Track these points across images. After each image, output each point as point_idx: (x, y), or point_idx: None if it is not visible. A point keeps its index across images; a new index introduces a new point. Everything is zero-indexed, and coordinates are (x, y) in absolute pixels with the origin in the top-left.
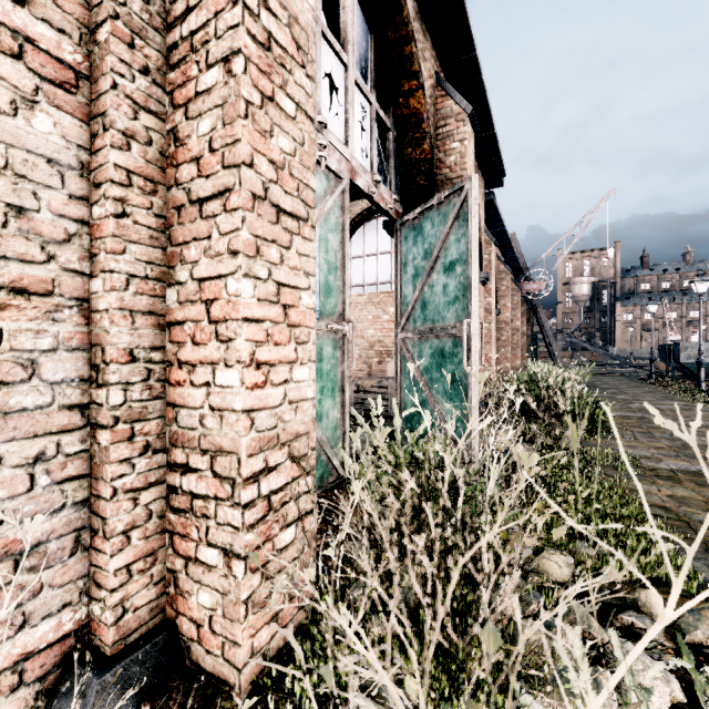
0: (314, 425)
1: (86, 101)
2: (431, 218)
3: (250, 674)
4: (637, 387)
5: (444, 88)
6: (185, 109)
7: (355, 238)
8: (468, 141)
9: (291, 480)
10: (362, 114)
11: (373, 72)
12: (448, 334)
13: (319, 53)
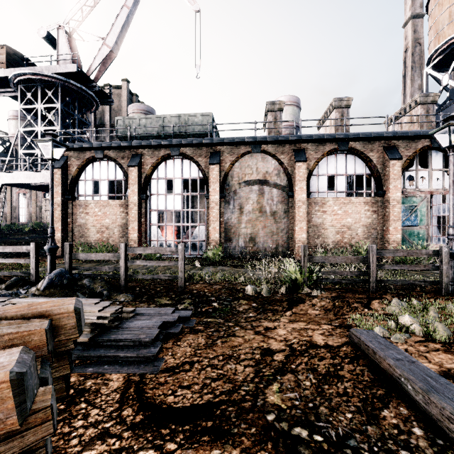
0: (400, 241)
1: (377, 212)
2: None
3: (391, 260)
4: None
5: None
6: (385, 211)
7: None
8: None
9: (396, 246)
10: (438, 175)
11: (443, 162)
12: None
13: (417, 176)
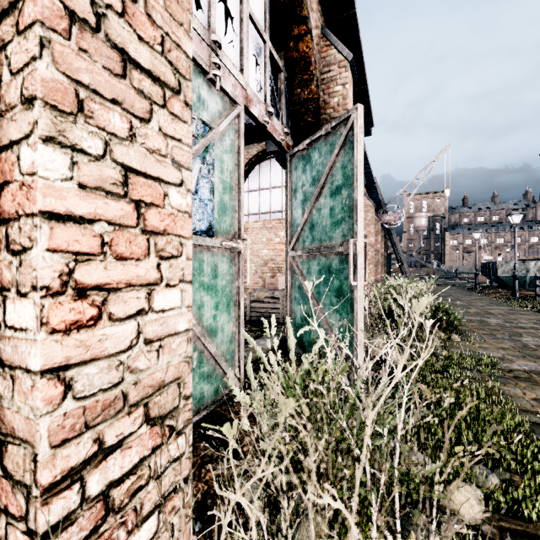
0: (188, 366)
1: None
2: (319, 148)
3: None
4: (468, 295)
5: (329, 38)
6: None
7: (251, 175)
8: (349, 85)
9: (150, 451)
10: (257, 49)
11: (267, 13)
12: (334, 252)
13: None
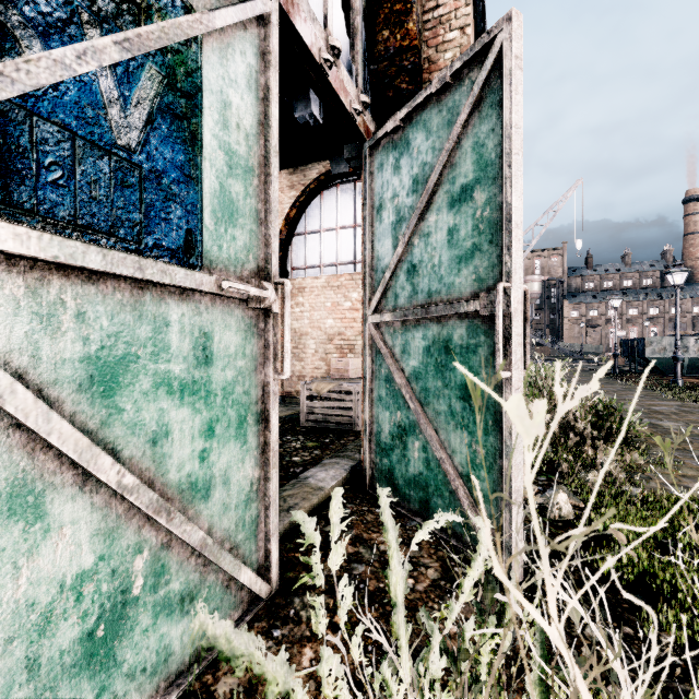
0: None
1: None
2: (425, 122)
3: None
4: (609, 383)
5: None
6: None
7: (310, 210)
8: (471, 29)
9: None
10: None
11: None
12: (459, 312)
13: None
